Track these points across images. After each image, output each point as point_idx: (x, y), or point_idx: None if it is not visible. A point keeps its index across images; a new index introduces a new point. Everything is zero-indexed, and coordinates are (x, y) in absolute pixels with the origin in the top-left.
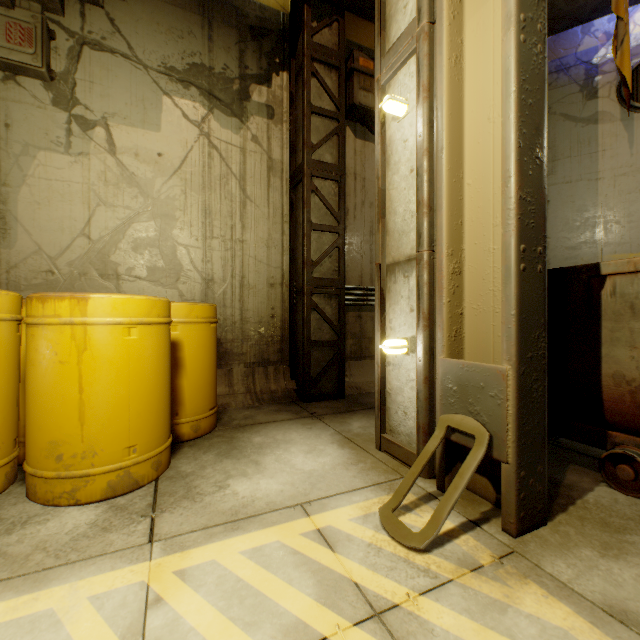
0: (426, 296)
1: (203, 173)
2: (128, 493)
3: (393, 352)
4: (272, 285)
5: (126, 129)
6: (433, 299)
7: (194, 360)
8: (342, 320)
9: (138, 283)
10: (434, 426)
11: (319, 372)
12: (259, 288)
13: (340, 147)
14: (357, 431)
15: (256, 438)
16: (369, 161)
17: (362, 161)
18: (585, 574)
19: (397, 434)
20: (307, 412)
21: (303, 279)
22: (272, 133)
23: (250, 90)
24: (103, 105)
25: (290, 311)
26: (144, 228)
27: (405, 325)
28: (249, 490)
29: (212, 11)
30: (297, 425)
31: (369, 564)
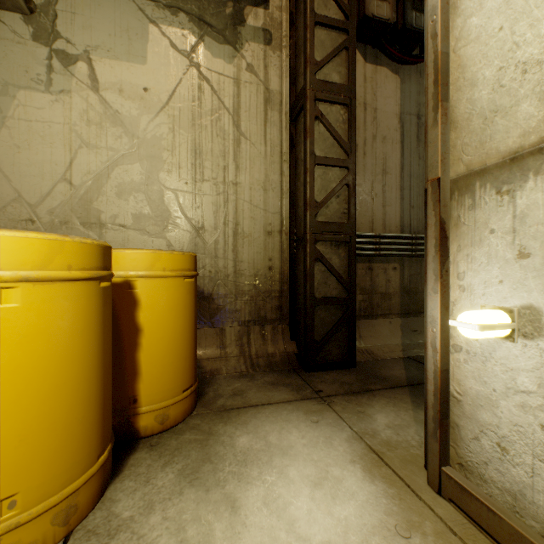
0: None
1: (192, 108)
2: None
3: (483, 335)
4: (269, 233)
5: (109, 63)
6: None
7: (159, 327)
8: (352, 273)
9: (122, 232)
10: None
11: (324, 335)
12: (255, 236)
13: (350, 63)
14: (386, 435)
15: (241, 438)
16: (381, 88)
17: (373, 89)
18: None
19: (478, 479)
20: (310, 389)
21: (305, 223)
22: (269, 61)
23: (245, 13)
24: (85, 37)
25: (290, 262)
26: (129, 171)
27: (502, 283)
28: None
29: None
30: (298, 414)
31: None
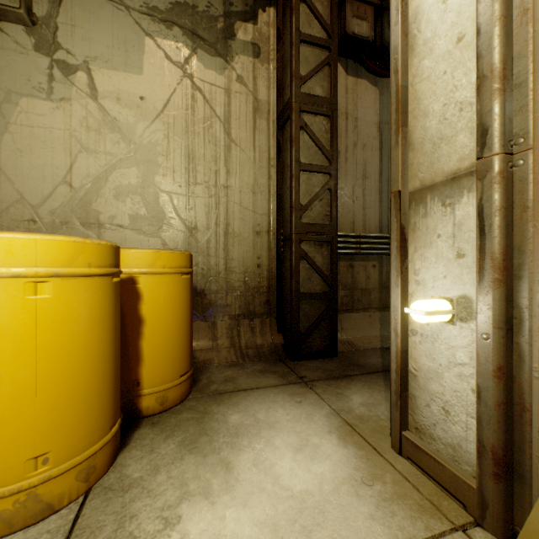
0: (500, 230)
1: (186, 116)
2: (35, 523)
3: (429, 320)
4: (258, 233)
5: (108, 73)
6: (511, 235)
7: (160, 318)
8: (334, 270)
9: (120, 232)
10: (513, 450)
11: (308, 327)
12: (244, 236)
13: (332, 78)
14: (360, 411)
15: (233, 416)
16: (361, 99)
17: (354, 100)
18: None
19: (429, 438)
20: (295, 375)
21: (291, 225)
22: (258, 72)
23: (235, 28)
24: (85, 49)
25: (277, 260)
26: (126, 175)
27: (446, 278)
28: (206, 536)
29: None
30: (284, 396)
31: None
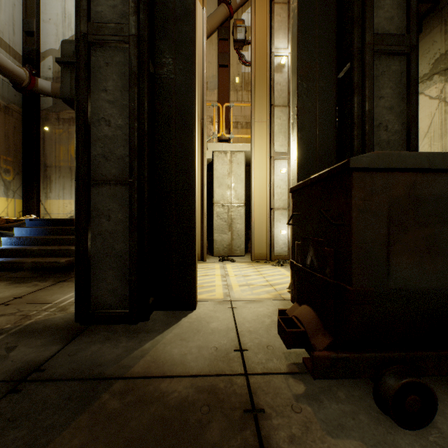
0: None
1: (440, 127)
2: None
3: None
4: None
5: None
6: None
7: None
8: None
9: None
10: None
11: None
12: None
13: None
14: None
15: None
16: None
17: None
18: (272, 303)
19: None
20: None
21: None
22: None
23: None
24: None
25: None
26: None
27: None
28: None
29: (446, 12)
30: None
31: (285, 286)
